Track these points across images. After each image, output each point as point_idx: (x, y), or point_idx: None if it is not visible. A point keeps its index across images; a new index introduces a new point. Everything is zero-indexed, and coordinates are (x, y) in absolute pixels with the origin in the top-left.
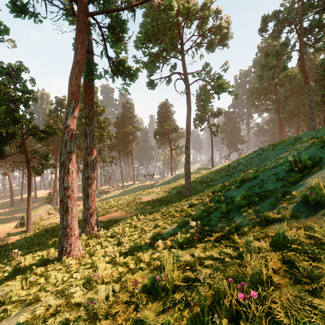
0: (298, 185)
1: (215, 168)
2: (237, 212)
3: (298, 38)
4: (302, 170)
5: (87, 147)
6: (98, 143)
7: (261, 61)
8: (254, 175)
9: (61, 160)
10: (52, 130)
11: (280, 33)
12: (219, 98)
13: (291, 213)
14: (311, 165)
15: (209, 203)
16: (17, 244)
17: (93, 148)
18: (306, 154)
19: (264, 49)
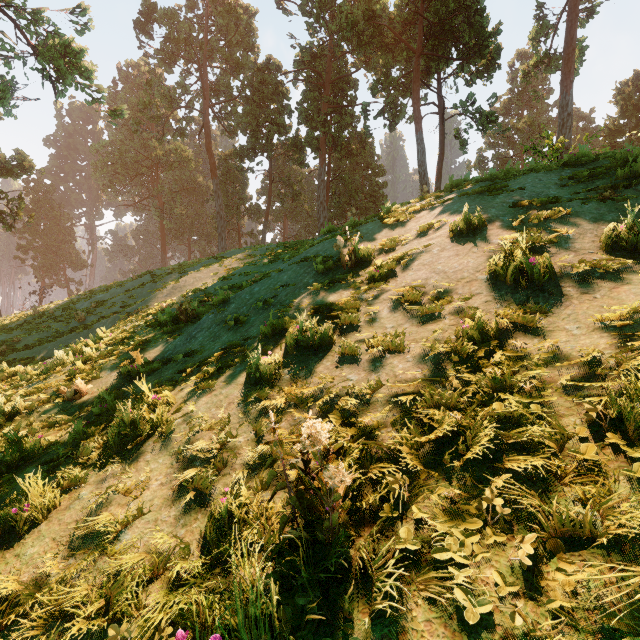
0: (409, 277)
1: (10, 320)
2: (315, 361)
3: (203, 92)
4: (357, 267)
5: None
6: None
7: (130, 100)
8: (224, 296)
9: None
10: None
11: (174, 63)
12: (62, 93)
13: (508, 311)
14: (371, 257)
15: (91, 394)
16: None
17: None
18: (324, 249)
19: (134, 79)
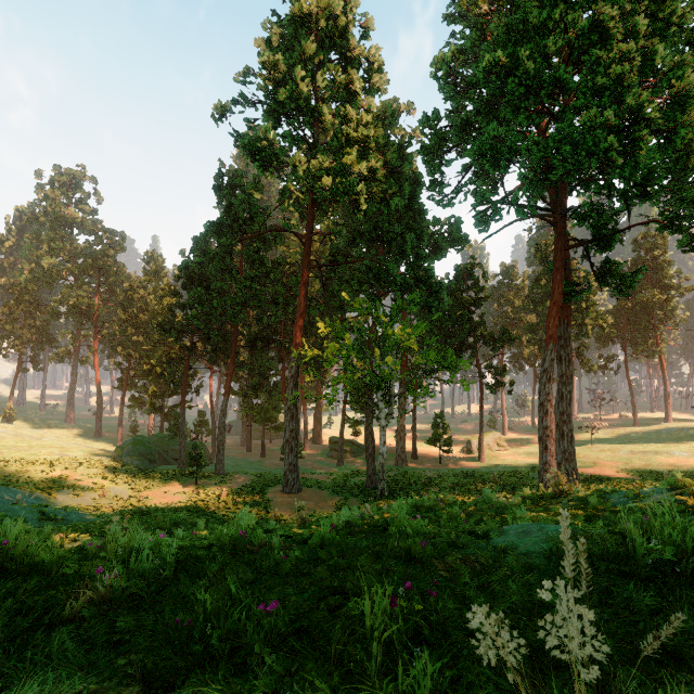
0: None
1: None
2: None
3: None
4: None
5: (561, 374)
6: (574, 340)
7: None
8: None
9: (540, 401)
10: (508, 337)
11: None
12: None
13: None
14: None
15: None
16: (477, 471)
17: (570, 375)
18: None
19: None
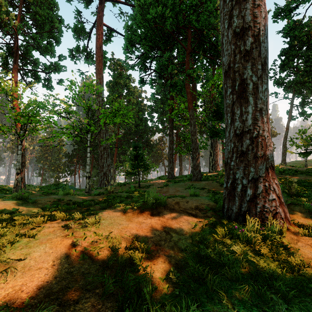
0: None
1: None
2: None
3: None
4: None
5: (180, 168)
6: None
7: None
8: None
9: None
10: None
11: None
12: None
13: None
14: None
15: None
16: None
17: (181, 168)
18: None
19: None
